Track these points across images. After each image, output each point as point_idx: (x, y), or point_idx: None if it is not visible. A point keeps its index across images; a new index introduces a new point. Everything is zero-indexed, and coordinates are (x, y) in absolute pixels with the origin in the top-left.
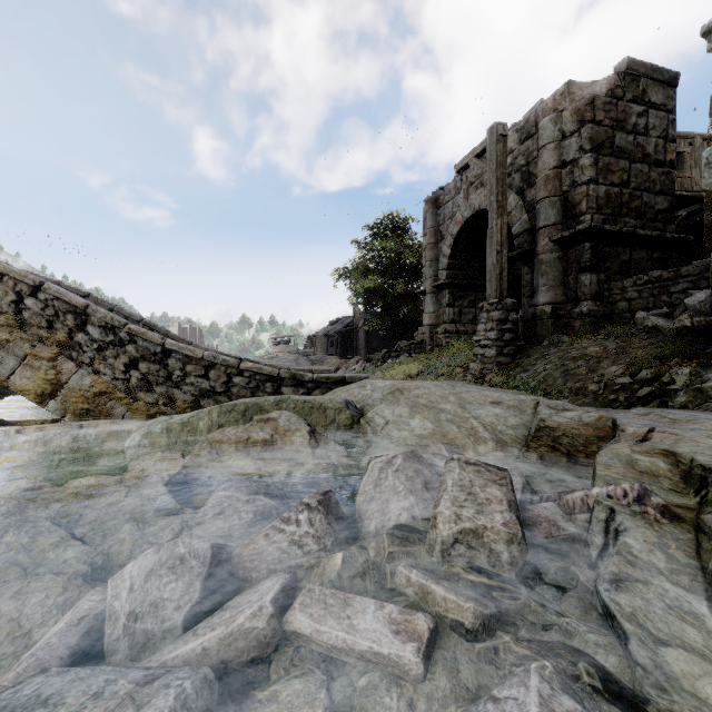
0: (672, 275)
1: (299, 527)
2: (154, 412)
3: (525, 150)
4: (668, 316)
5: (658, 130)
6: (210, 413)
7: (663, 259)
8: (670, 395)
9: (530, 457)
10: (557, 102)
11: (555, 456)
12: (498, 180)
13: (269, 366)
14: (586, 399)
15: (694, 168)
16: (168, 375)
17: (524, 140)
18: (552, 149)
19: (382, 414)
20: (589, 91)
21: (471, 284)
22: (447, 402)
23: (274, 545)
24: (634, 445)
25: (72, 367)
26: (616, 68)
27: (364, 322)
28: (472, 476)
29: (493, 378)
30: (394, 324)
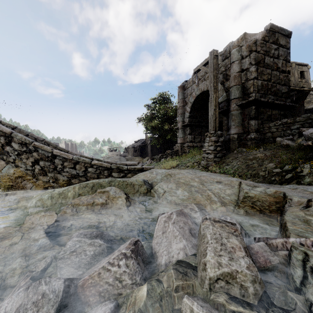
0: (292, 121)
1: (120, 269)
2: (47, 186)
3: (224, 64)
4: (292, 140)
5: (283, 57)
6: (74, 188)
7: (285, 114)
8: (301, 178)
9: (240, 212)
10: (239, 42)
11: (253, 211)
12: (214, 76)
13: (106, 162)
14: (259, 179)
15: (292, 76)
16: (55, 167)
17: (224, 59)
18: (237, 63)
19: (162, 187)
20: (253, 37)
21: (199, 124)
22: (194, 181)
23: (103, 281)
24: (304, 210)
25: (3, 164)
26: (265, 28)
27: (150, 141)
28: (219, 230)
29: (212, 168)
30: (163, 142)
